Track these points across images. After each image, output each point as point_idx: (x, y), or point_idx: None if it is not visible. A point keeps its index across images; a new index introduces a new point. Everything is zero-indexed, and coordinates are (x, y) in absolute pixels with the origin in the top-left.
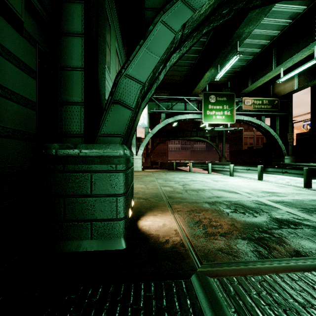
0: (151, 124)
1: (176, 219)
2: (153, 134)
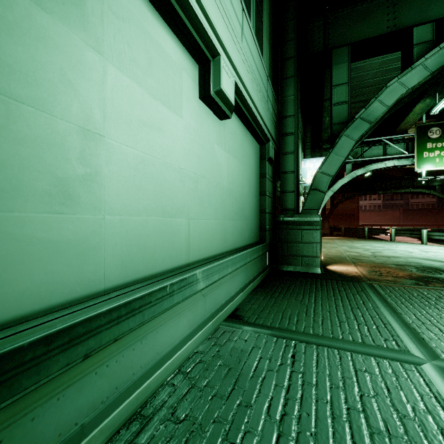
0: None
1: (357, 268)
2: (334, 191)
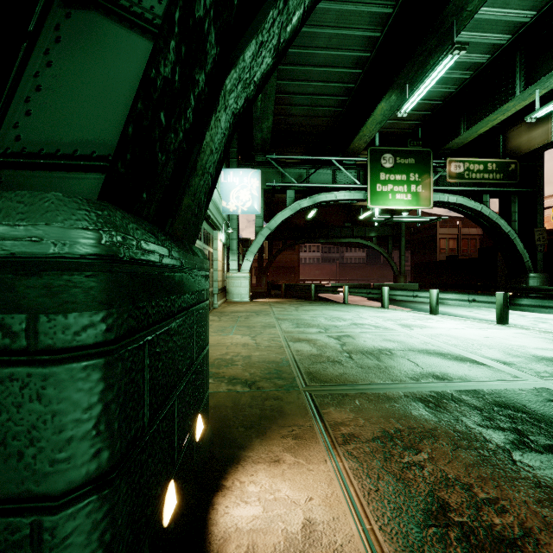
0: (269, 215)
1: (346, 487)
2: (271, 229)
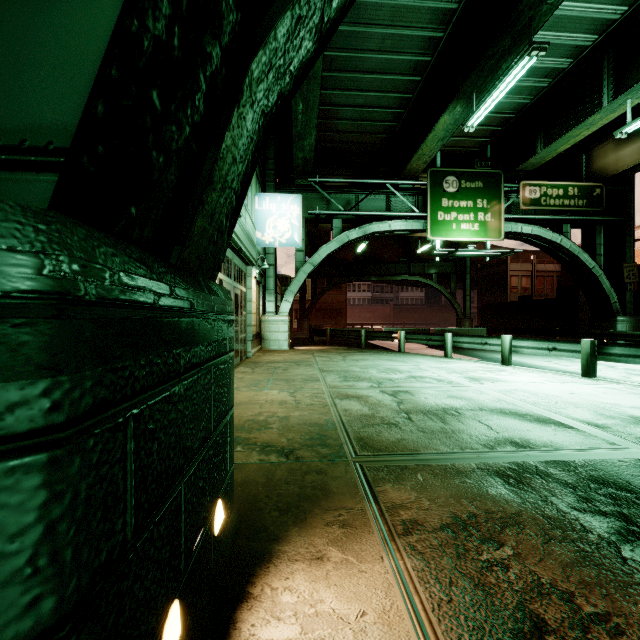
0: (311, 248)
1: (409, 597)
2: (314, 265)
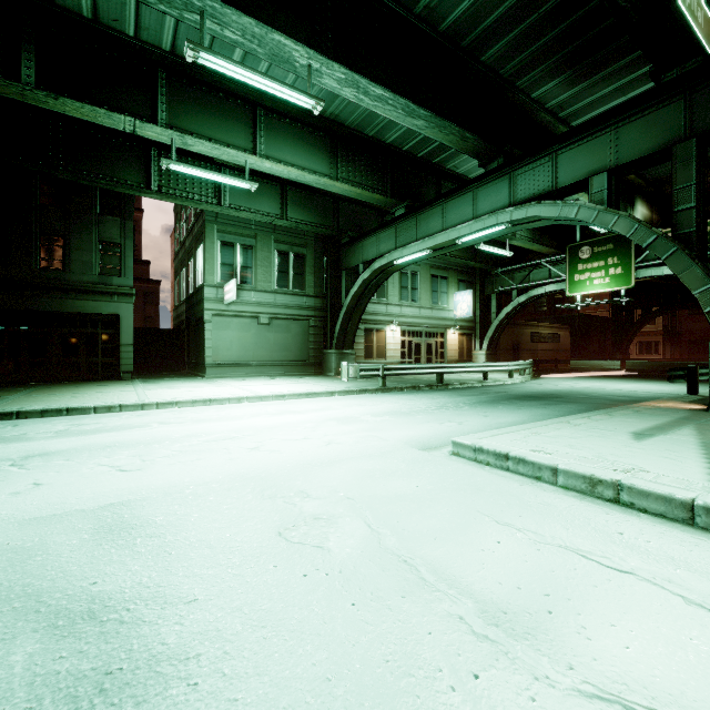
0: None
1: None
2: (500, 321)
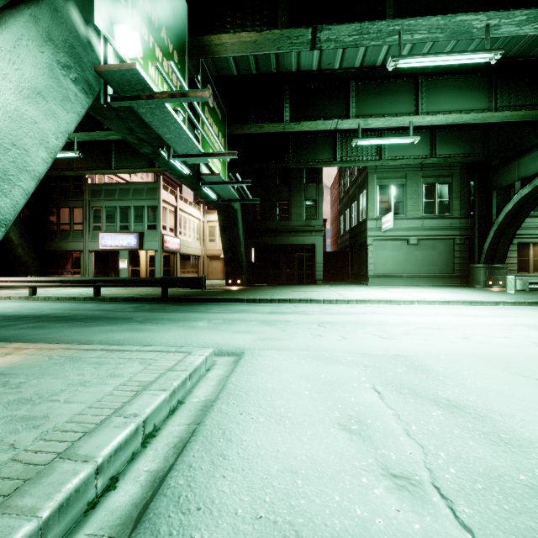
0: None
1: None
2: None
